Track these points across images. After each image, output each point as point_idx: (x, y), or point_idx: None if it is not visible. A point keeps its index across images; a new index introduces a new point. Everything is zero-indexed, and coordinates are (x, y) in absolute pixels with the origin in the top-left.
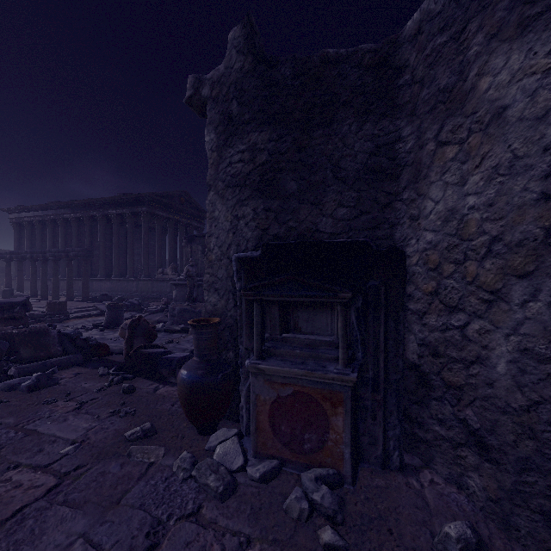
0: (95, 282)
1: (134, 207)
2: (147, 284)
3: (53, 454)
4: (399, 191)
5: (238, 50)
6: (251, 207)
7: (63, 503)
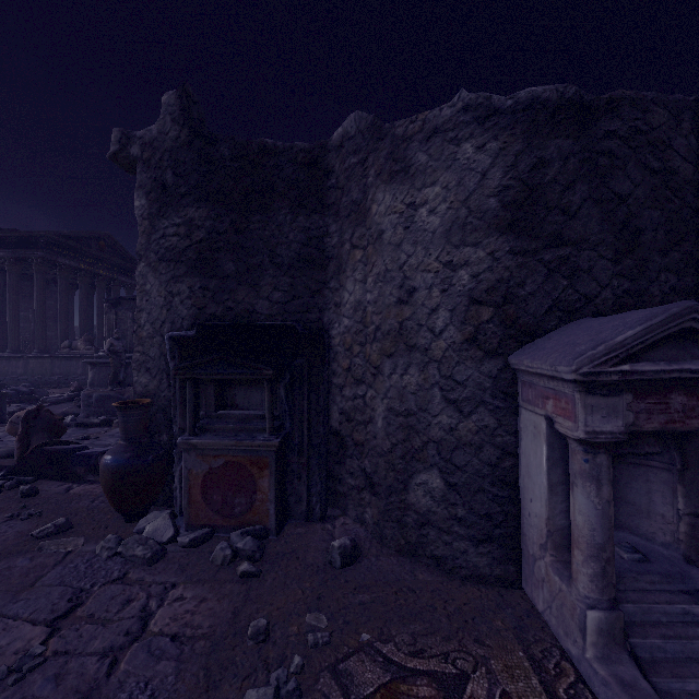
0: None
1: (20, 251)
2: (43, 363)
3: None
4: (328, 280)
5: (173, 118)
6: (187, 284)
7: None
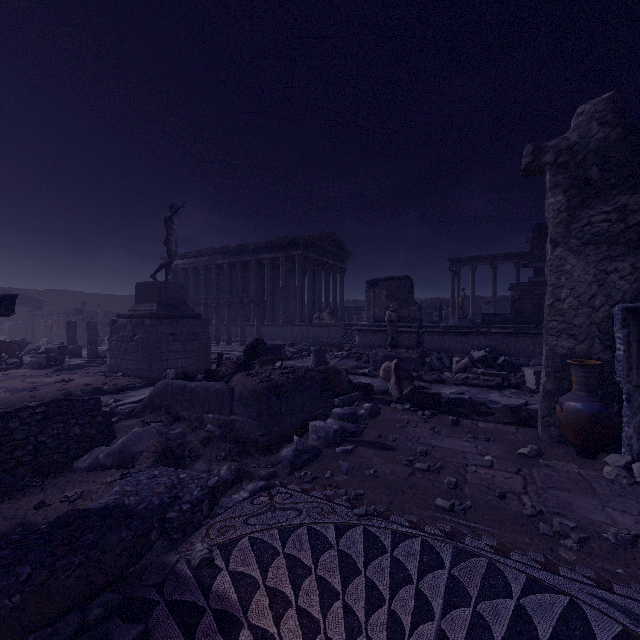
0: (248, 327)
1: (288, 251)
2: (302, 329)
3: (480, 460)
4: None
5: (601, 122)
6: (628, 262)
7: (550, 488)
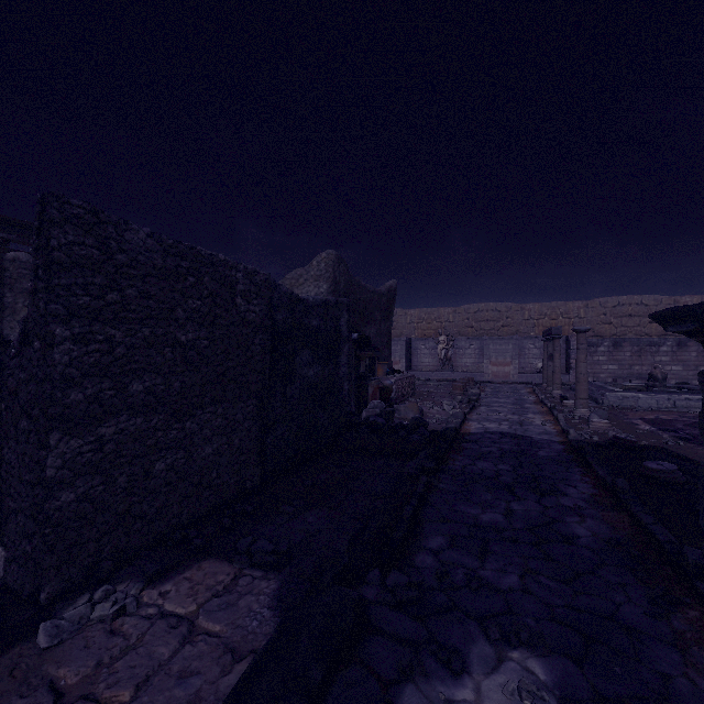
0: None
1: None
2: None
3: None
4: (5, 316)
5: None
6: None
7: None
